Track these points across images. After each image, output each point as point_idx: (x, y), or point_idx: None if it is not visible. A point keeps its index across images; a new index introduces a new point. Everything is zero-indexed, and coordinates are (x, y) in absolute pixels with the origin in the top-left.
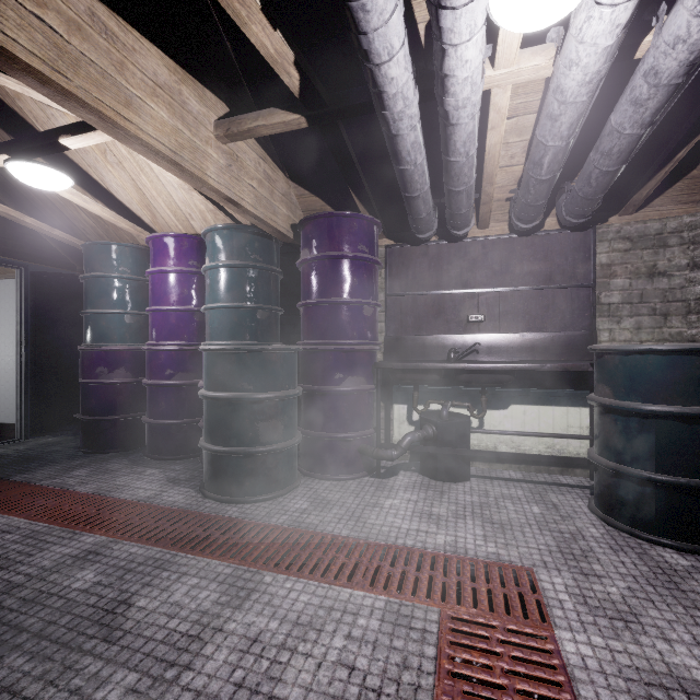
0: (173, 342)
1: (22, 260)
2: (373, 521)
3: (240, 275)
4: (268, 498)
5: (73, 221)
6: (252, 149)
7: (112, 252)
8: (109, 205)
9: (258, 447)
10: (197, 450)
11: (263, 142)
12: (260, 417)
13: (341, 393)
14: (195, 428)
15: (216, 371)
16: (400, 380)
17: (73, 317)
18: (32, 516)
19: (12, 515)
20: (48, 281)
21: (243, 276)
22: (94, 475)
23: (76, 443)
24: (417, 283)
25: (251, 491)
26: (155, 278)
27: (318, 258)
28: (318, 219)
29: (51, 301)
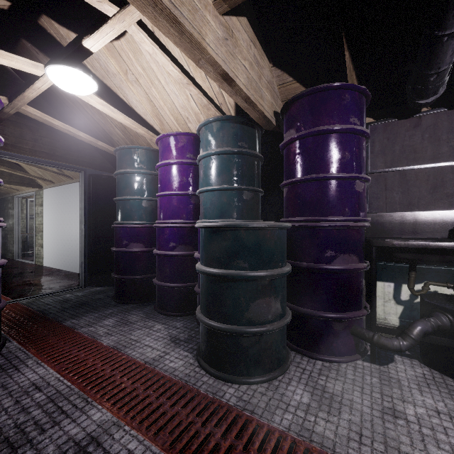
0: (175, 221)
1: (82, 166)
2: (409, 449)
3: (228, 160)
4: (263, 380)
5: (111, 135)
6: (244, 30)
7: (133, 153)
8: (132, 118)
9: (253, 327)
10: (193, 308)
11: (252, 27)
12: (255, 295)
13: (333, 271)
14: (191, 290)
15: (211, 247)
16: (398, 259)
17: (113, 204)
18: (62, 370)
19: (50, 366)
20: (98, 180)
21: (231, 161)
22: (117, 326)
23: (112, 293)
24: (406, 157)
25: (245, 371)
26: (162, 170)
27: (307, 135)
28: (306, 96)
29: (100, 193)
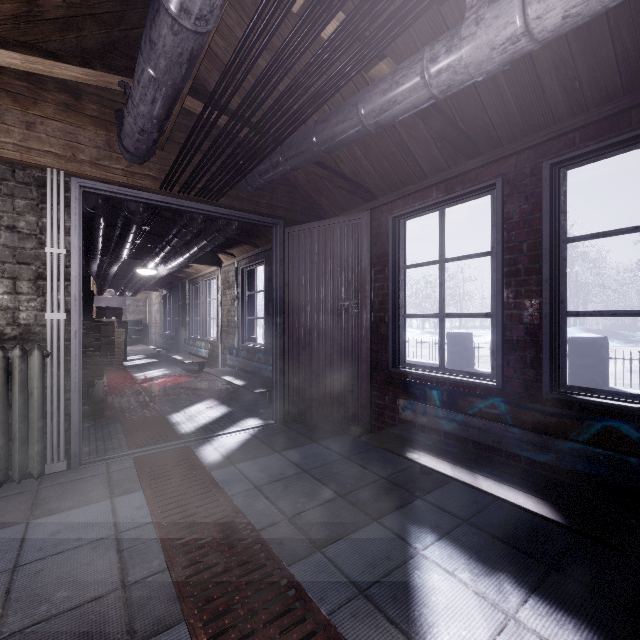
0: None
1: None
2: None
3: None
4: None
5: None
6: None
7: None
8: None
9: None
10: None
11: None
12: None
13: None
14: None
15: None
16: None
17: None
18: None
19: None
20: None
21: None
22: None
23: None
24: None
25: None
26: None
27: None
28: None
29: None
